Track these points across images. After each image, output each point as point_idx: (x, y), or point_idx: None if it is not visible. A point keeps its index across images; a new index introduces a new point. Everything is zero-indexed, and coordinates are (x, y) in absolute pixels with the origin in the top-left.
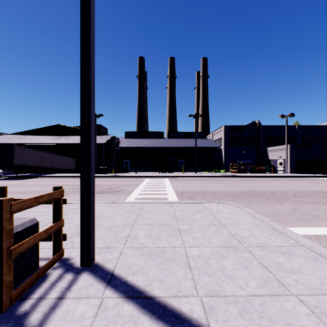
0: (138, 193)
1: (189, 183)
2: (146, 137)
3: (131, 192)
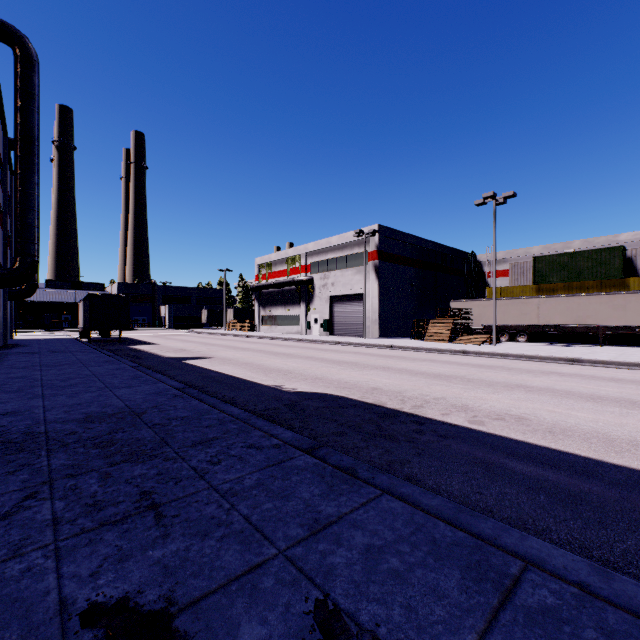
0: None
1: None
2: None
3: None
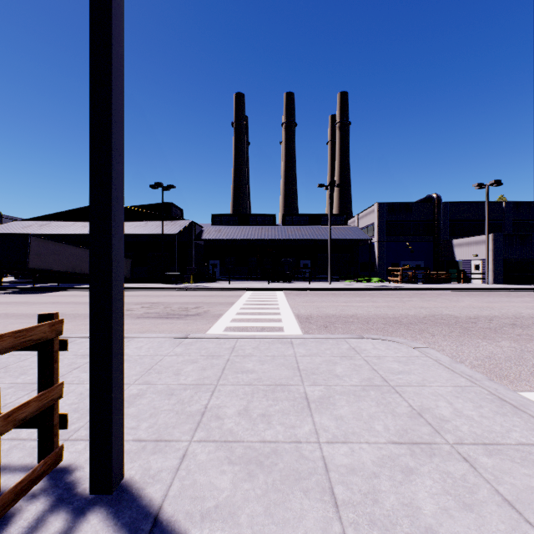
0: (231, 318)
1: (320, 301)
2: (246, 223)
3: (218, 317)
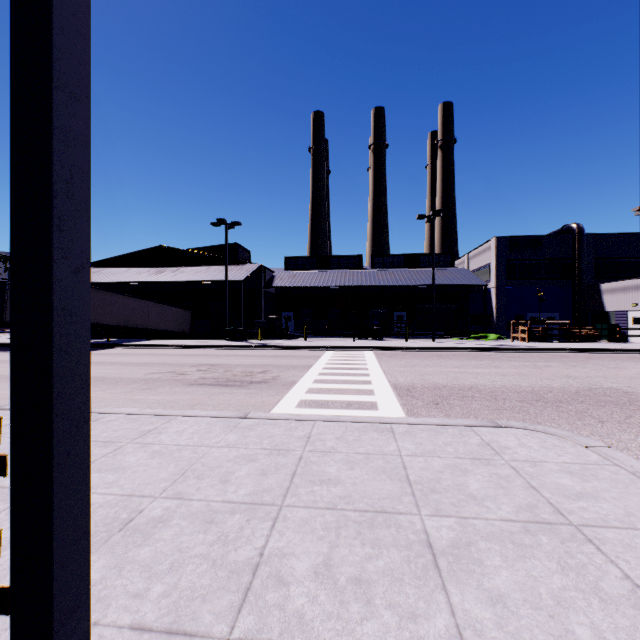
0: (307, 388)
1: (423, 365)
2: (326, 266)
3: (290, 386)
